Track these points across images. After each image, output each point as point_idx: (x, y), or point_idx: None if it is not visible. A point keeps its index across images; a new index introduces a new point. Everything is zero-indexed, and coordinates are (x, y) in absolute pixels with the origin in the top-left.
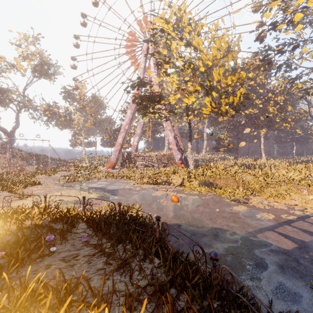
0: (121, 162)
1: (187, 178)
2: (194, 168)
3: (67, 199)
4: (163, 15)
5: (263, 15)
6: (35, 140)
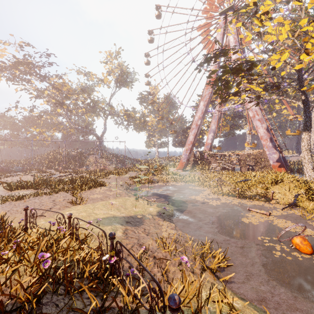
0: (192, 163)
1: (305, 193)
2: None
3: (117, 213)
4: None
5: None
6: (114, 141)
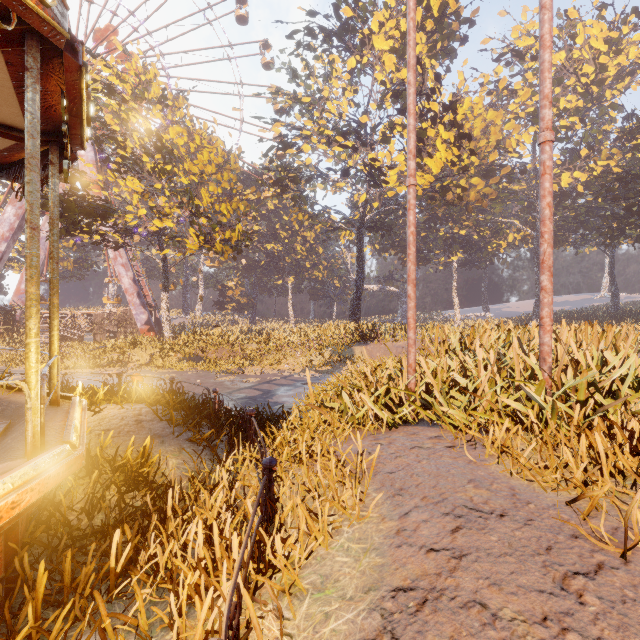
0: None
1: (160, 352)
2: (173, 336)
3: None
4: (111, 61)
5: (272, 128)
6: None
